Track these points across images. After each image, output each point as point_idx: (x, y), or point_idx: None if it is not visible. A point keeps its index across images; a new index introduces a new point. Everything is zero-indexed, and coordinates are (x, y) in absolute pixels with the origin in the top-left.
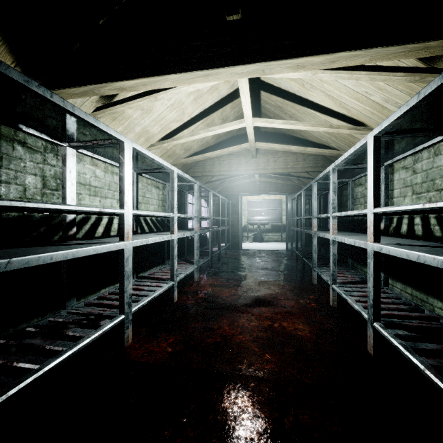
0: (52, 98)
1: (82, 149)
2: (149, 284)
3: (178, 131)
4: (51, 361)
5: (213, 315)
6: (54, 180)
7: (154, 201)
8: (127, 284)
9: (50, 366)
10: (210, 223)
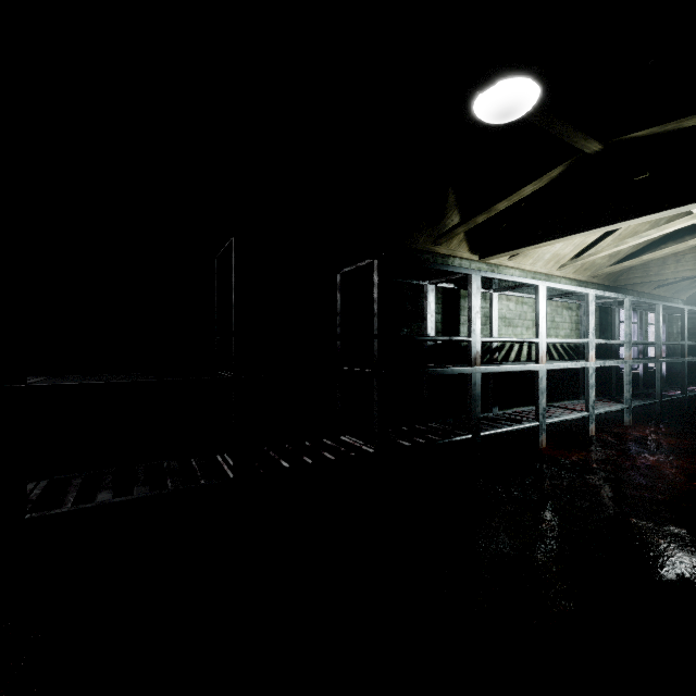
0: (500, 278)
1: (502, 292)
2: (559, 410)
3: (597, 241)
4: (499, 429)
5: (639, 451)
6: (484, 318)
7: (565, 324)
8: (541, 399)
9: (499, 431)
10: (658, 350)
